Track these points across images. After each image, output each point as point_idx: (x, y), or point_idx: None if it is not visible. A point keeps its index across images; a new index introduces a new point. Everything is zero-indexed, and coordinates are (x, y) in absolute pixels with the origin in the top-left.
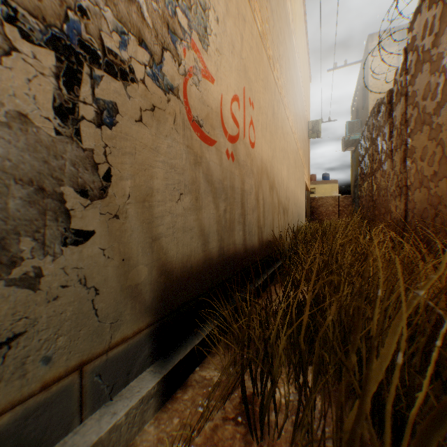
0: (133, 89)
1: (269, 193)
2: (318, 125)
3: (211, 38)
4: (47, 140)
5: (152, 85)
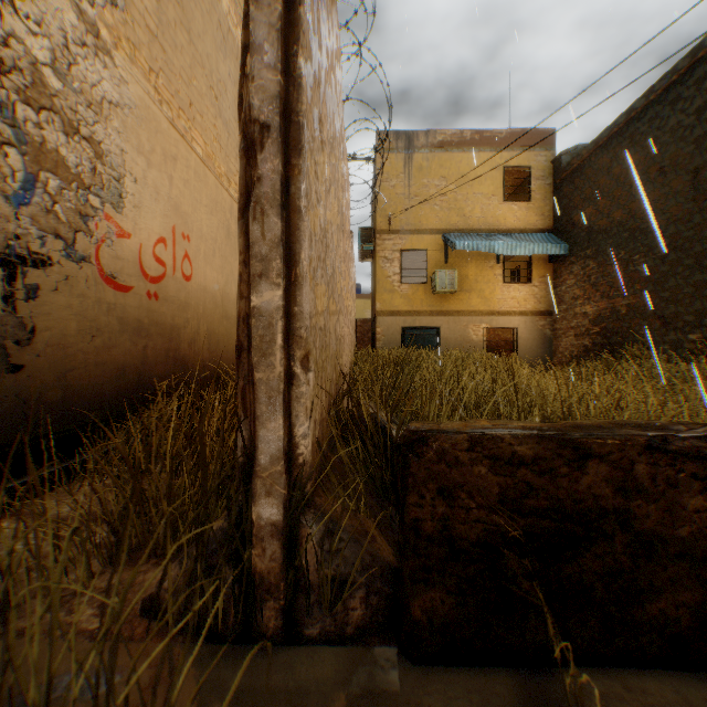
0: (52, 270)
1: (221, 323)
2: None
3: (128, 199)
4: (0, 316)
5: (68, 262)
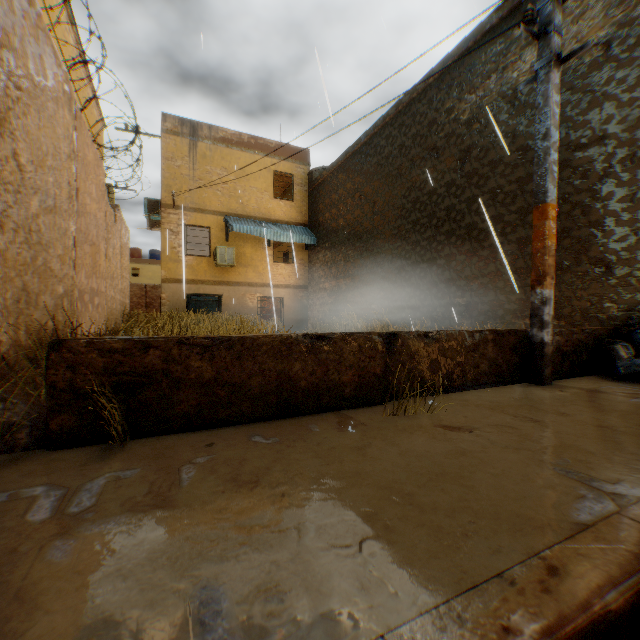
0: None
1: None
2: (109, 191)
3: None
4: None
5: None
